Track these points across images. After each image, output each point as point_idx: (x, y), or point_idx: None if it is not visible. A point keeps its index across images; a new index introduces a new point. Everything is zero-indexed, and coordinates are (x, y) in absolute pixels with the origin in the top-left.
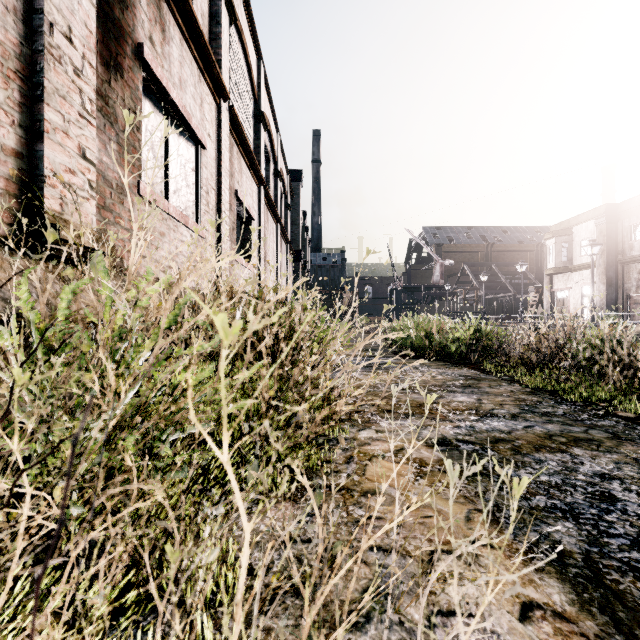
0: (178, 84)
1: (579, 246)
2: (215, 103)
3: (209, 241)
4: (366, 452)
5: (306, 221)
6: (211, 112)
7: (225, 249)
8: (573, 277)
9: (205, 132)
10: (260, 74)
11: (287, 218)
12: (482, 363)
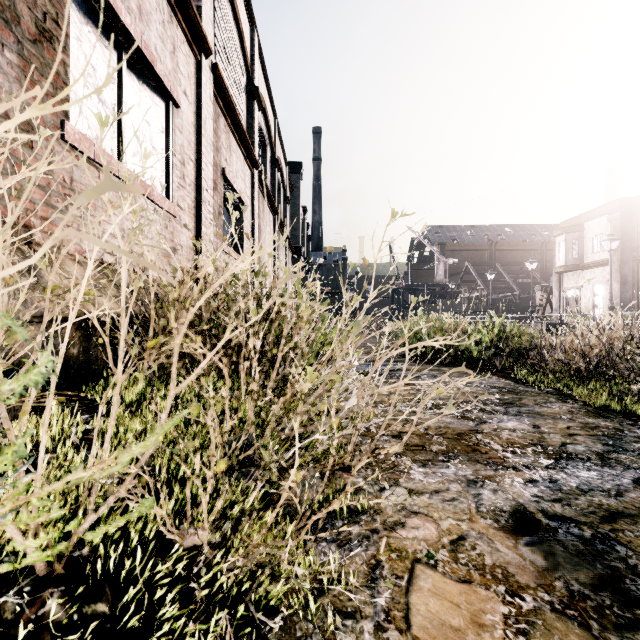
0: (136, 12)
1: (591, 243)
2: (194, 57)
3: (185, 223)
4: (401, 548)
5: (306, 217)
6: (188, 66)
7: (207, 234)
8: (584, 275)
9: (179, 88)
10: (254, 45)
11: (286, 211)
12: (510, 370)
